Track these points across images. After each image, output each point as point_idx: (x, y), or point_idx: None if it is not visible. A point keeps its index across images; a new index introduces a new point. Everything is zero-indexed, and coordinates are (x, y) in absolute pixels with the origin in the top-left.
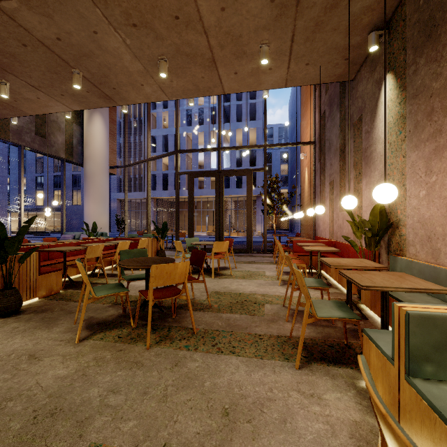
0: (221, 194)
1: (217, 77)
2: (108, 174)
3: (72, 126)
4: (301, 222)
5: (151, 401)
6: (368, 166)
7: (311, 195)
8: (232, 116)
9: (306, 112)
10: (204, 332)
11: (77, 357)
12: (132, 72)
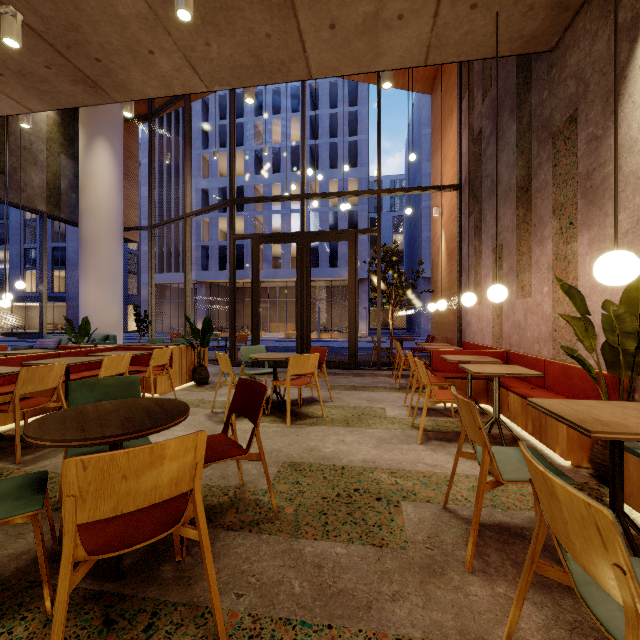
0: (306, 271)
1: (296, 37)
2: (121, 239)
3: (59, 159)
4: (432, 318)
5: None
6: (596, 206)
7: (453, 274)
8: (322, 161)
9: (443, 142)
10: (251, 631)
11: None
12: (126, 19)
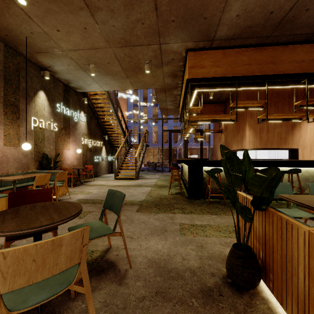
0: None
1: None
2: None
3: None
4: None
5: (61, 226)
6: None
7: None
8: None
9: None
10: None
11: (103, 238)
12: None
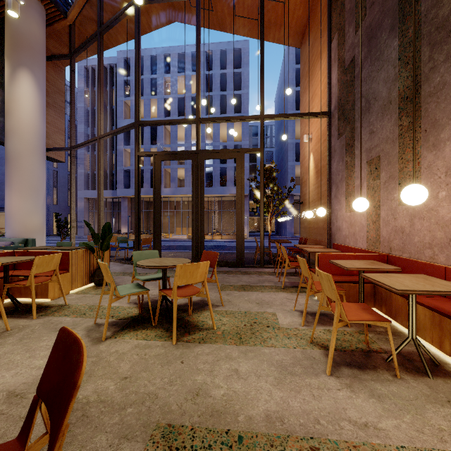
0: (200, 184)
1: None
2: (43, 157)
3: None
4: (301, 224)
5: None
6: None
7: (322, 188)
8: (215, 108)
9: (312, 81)
10: None
11: None
12: None
